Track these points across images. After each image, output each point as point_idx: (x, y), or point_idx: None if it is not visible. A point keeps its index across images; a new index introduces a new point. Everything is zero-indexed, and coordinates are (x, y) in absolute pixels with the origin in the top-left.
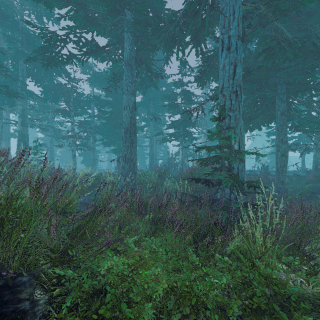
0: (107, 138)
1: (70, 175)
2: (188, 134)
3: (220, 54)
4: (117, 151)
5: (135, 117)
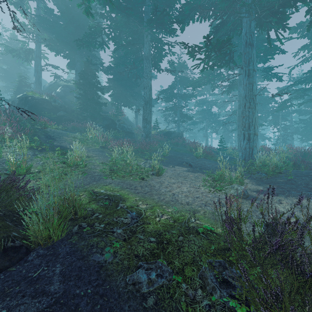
0: (305, 137)
1: None
2: None
3: None
4: None
5: None
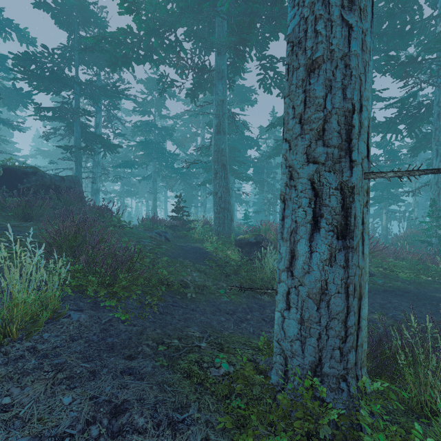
0: None
1: None
2: (394, 196)
3: (434, 158)
4: None
5: None
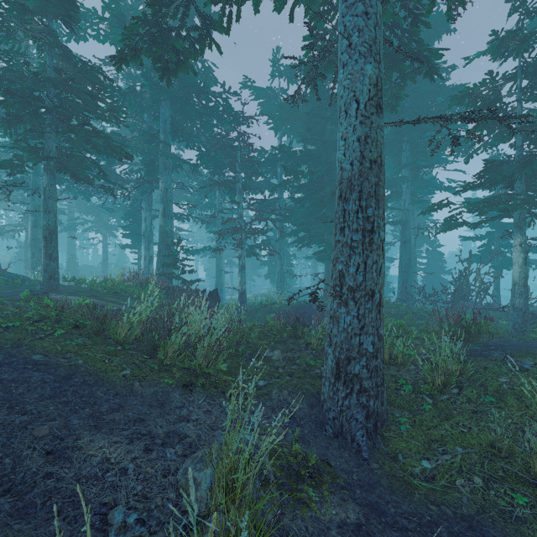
0: (305, 230)
1: (193, 327)
2: None
3: None
4: (325, 257)
5: (378, 137)
